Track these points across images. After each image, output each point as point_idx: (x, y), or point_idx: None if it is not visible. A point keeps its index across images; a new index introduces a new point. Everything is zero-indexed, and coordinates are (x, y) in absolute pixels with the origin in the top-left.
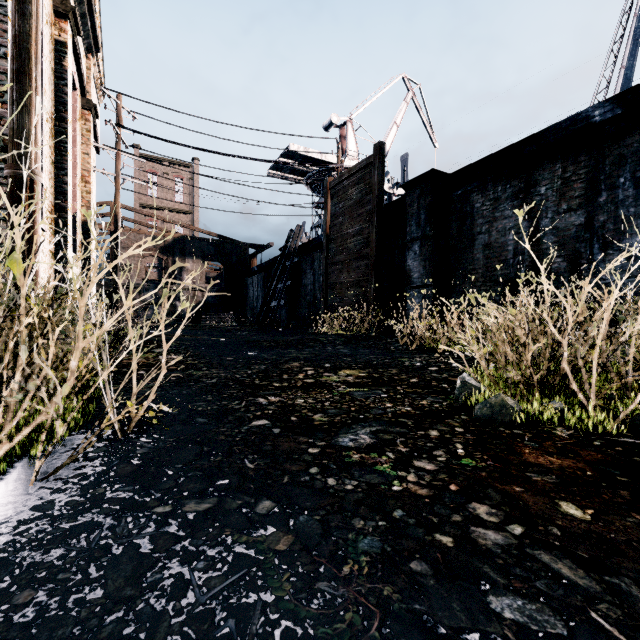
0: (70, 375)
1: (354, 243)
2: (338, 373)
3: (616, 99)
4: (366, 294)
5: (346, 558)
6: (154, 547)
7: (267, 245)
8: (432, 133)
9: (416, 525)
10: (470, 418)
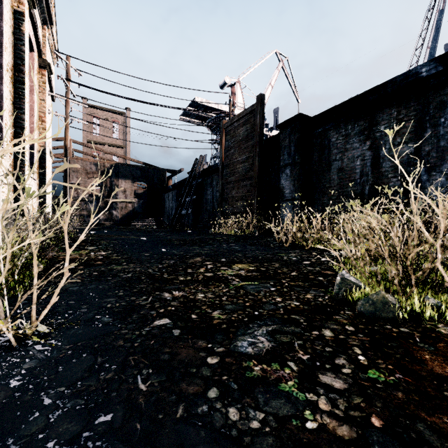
0: None
1: (242, 168)
2: (232, 267)
3: (439, 59)
4: (251, 205)
5: None
6: None
7: (179, 170)
8: (296, 92)
9: None
10: (354, 314)
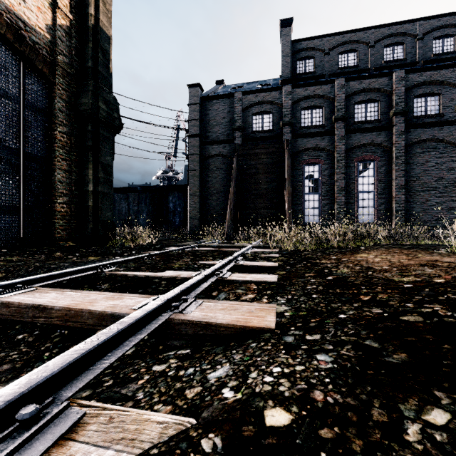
0: None
1: None
2: None
3: (141, 187)
4: None
5: None
6: None
7: None
8: None
9: None
10: None
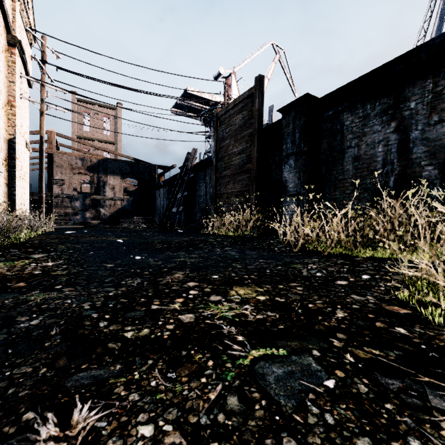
0: None
1: (238, 160)
2: (229, 295)
3: None
4: (248, 202)
5: None
6: None
7: (171, 166)
8: (293, 86)
9: None
10: None
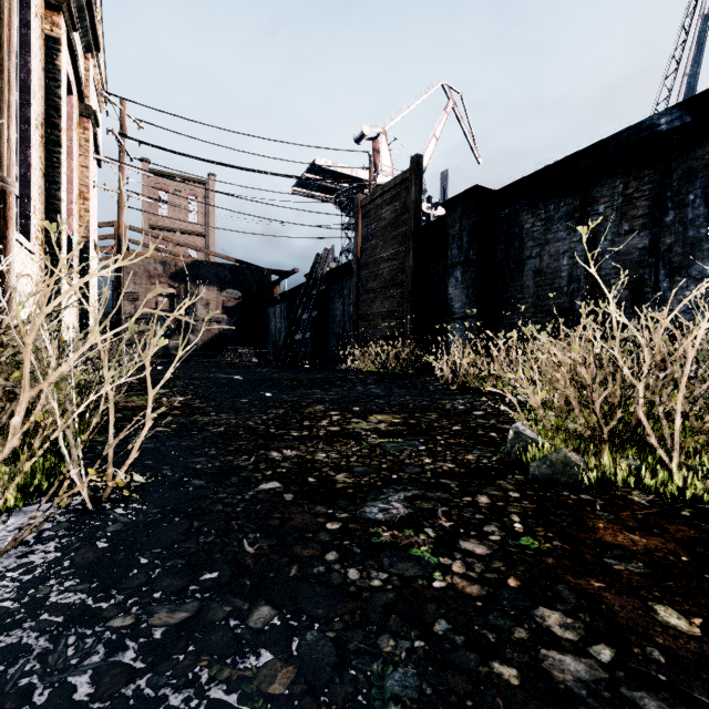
0: (12, 434)
1: (388, 269)
2: (368, 419)
3: (685, 105)
4: (402, 326)
5: (368, 708)
6: (95, 690)
7: (291, 271)
8: (475, 147)
9: (466, 647)
10: (526, 478)
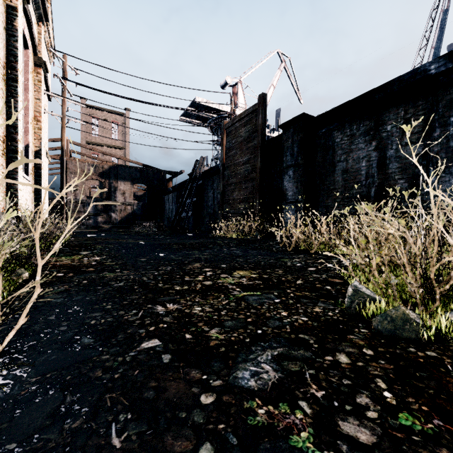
0: None
1: (243, 169)
2: (233, 274)
3: (448, 56)
4: (252, 208)
5: None
6: None
7: (179, 172)
8: (298, 93)
9: None
10: (371, 332)
